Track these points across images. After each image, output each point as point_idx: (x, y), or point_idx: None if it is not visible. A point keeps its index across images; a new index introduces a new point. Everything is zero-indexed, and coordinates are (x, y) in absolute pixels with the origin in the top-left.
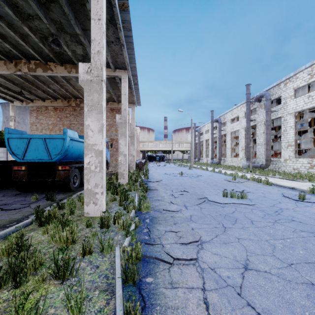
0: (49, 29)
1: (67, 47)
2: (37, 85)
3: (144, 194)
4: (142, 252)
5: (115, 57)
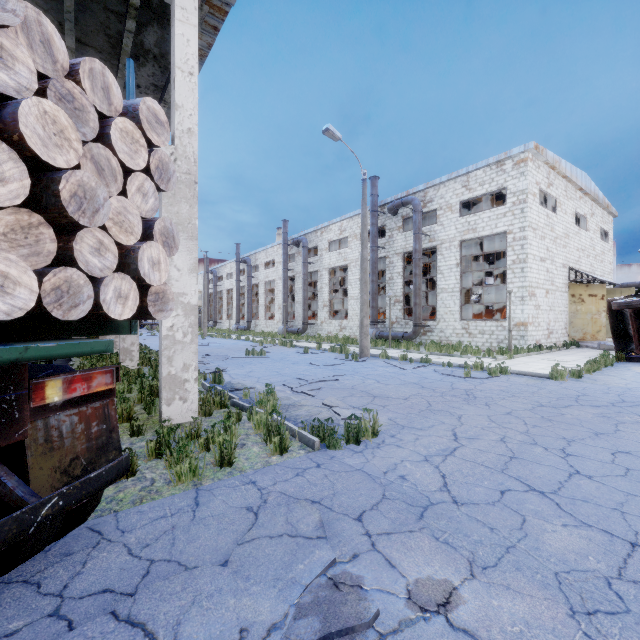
0: None
1: None
2: None
3: None
4: None
5: None
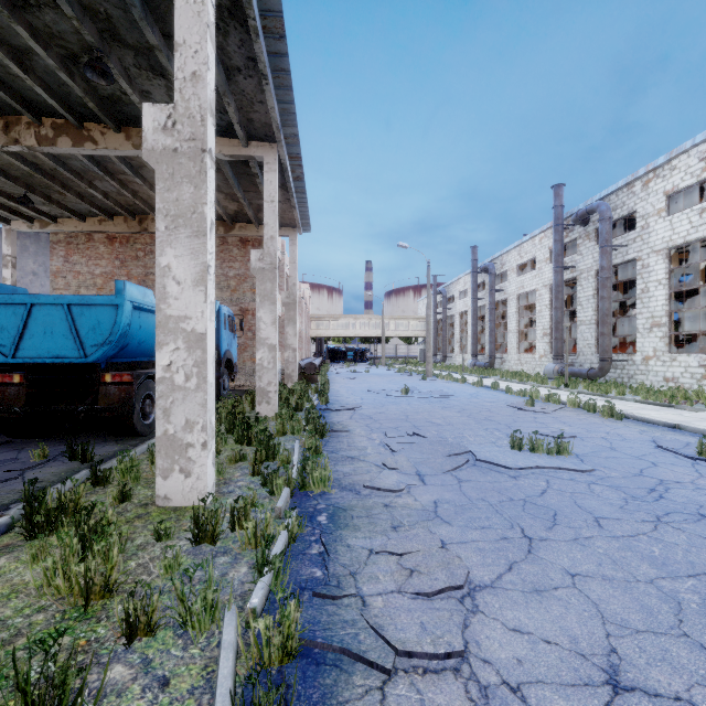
0: (81, 35)
1: (129, 84)
2: (63, 181)
3: (317, 443)
4: (303, 631)
5: (247, 109)
